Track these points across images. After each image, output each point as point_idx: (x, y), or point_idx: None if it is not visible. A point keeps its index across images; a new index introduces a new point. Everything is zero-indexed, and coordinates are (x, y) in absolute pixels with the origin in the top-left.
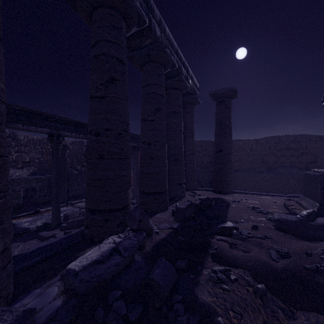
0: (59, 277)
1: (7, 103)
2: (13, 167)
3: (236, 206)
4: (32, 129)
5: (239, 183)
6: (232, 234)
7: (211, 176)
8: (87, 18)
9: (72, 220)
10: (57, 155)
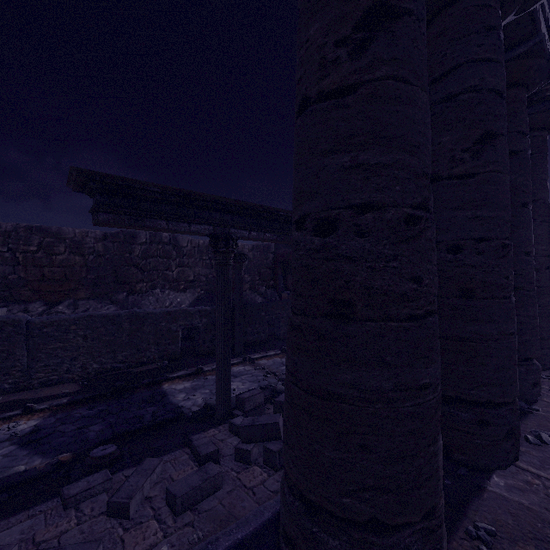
0: None
1: (139, 181)
2: (174, 290)
3: None
4: (183, 229)
5: None
6: None
7: None
8: None
9: (250, 423)
10: (225, 276)
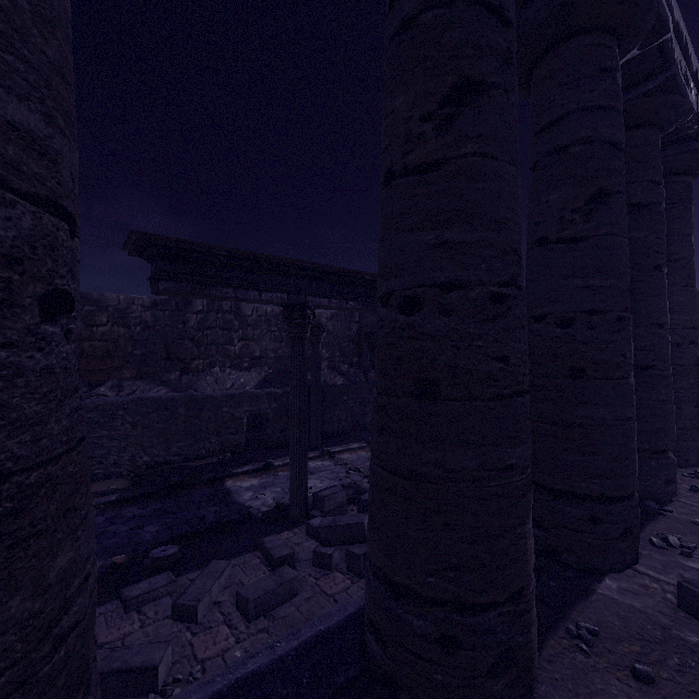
0: None
1: (204, 244)
2: (237, 368)
3: None
4: (252, 298)
5: None
6: None
7: None
8: None
9: (330, 523)
10: (300, 353)
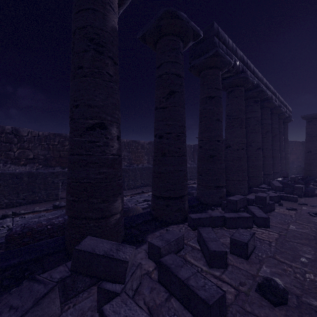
0: None
1: None
2: None
3: None
4: None
5: None
6: None
7: (299, 169)
8: None
9: None
10: None
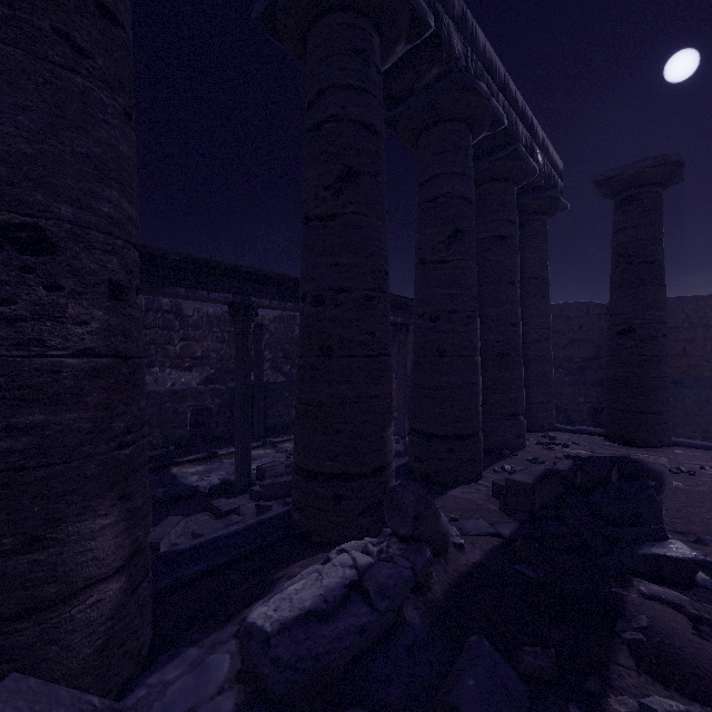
0: (235, 629)
1: (160, 249)
2: (177, 368)
3: (686, 488)
4: (202, 297)
5: (684, 417)
6: (691, 583)
7: (595, 396)
8: (299, 49)
9: (271, 482)
10: (245, 345)
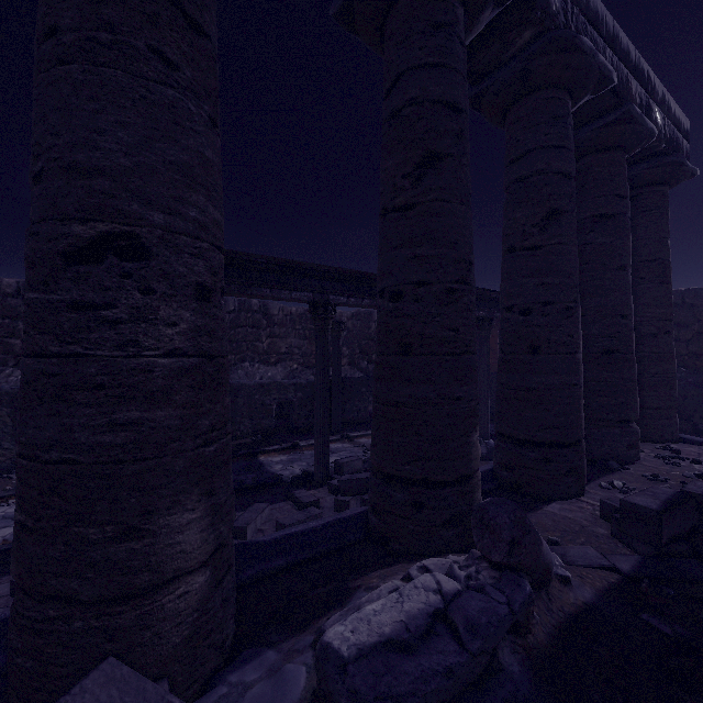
0: (312, 638)
1: (248, 254)
2: (264, 363)
3: None
4: (284, 297)
5: None
6: None
7: None
8: (376, 38)
9: (348, 478)
10: (324, 342)
